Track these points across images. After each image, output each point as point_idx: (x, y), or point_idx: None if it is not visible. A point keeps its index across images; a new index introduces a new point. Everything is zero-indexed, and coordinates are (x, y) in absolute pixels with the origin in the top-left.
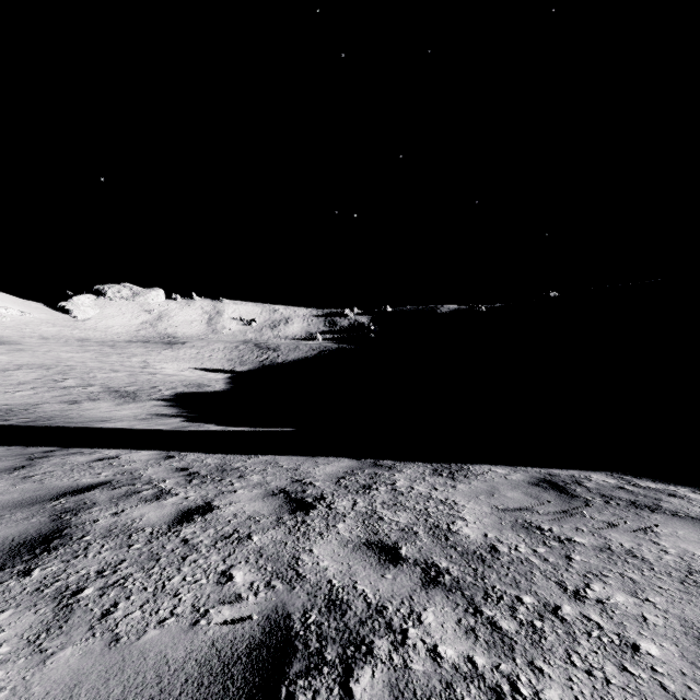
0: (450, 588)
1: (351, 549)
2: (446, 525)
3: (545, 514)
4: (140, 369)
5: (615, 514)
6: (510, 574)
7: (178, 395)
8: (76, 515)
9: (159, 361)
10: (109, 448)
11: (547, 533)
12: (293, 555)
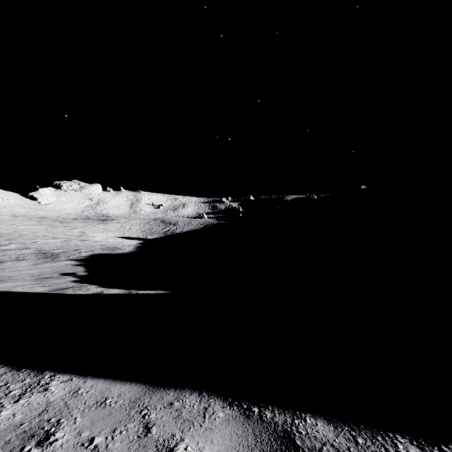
0: None
1: None
2: None
3: None
4: (76, 237)
5: None
6: None
7: (92, 256)
8: None
9: (92, 232)
10: None
11: None
12: None
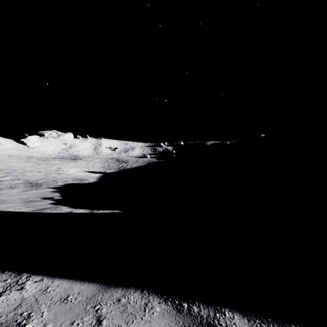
0: None
1: None
2: None
3: None
4: (54, 171)
5: None
6: None
7: (65, 185)
8: None
9: (66, 167)
10: None
11: None
12: None
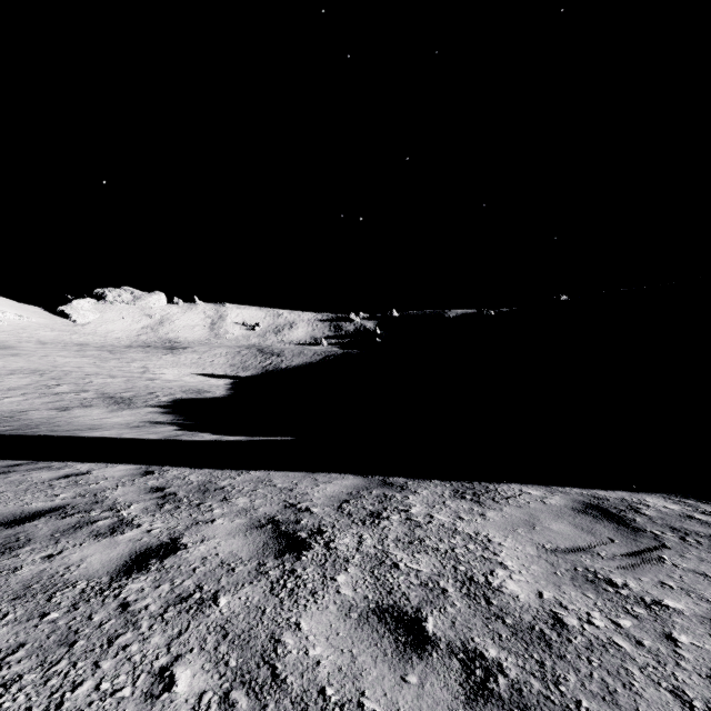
0: (510, 708)
1: (355, 622)
2: (483, 577)
3: (610, 558)
4: (139, 374)
5: (702, 559)
6: (595, 674)
7: (176, 401)
8: None
9: (159, 366)
10: (84, 462)
11: (623, 591)
12: (272, 633)
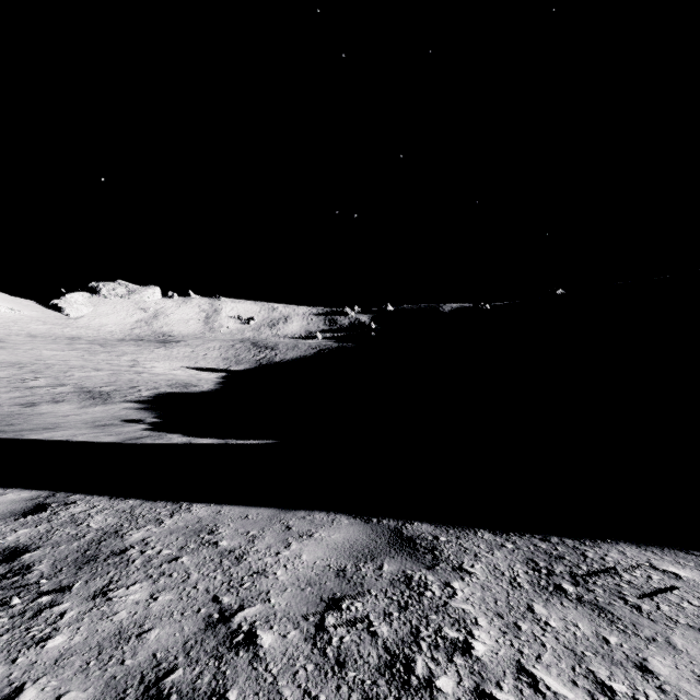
0: None
1: None
2: None
3: None
4: (127, 367)
5: None
6: None
7: (158, 396)
8: None
9: (150, 360)
10: None
11: None
12: None
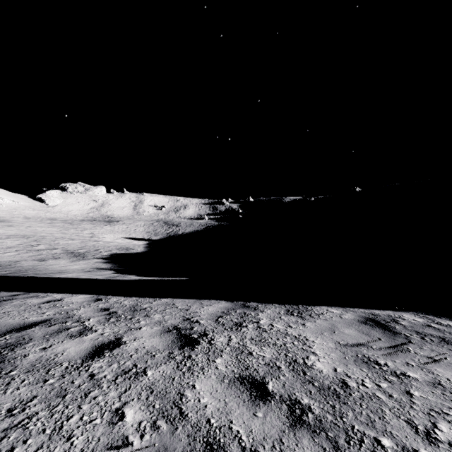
0: (314, 429)
1: (227, 384)
2: (302, 360)
3: (378, 349)
4: (89, 238)
5: (433, 350)
6: (364, 412)
7: (113, 255)
8: (12, 350)
9: (101, 233)
10: (58, 293)
11: (384, 367)
12: (178, 390)
